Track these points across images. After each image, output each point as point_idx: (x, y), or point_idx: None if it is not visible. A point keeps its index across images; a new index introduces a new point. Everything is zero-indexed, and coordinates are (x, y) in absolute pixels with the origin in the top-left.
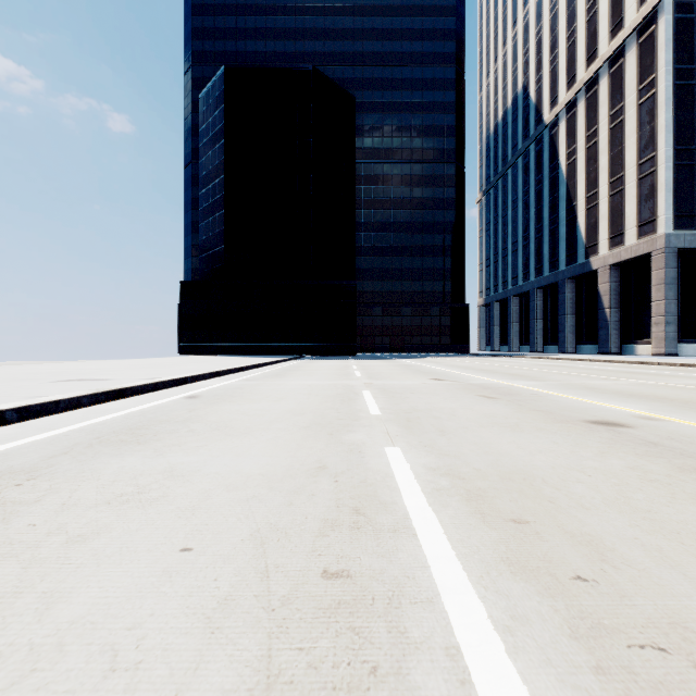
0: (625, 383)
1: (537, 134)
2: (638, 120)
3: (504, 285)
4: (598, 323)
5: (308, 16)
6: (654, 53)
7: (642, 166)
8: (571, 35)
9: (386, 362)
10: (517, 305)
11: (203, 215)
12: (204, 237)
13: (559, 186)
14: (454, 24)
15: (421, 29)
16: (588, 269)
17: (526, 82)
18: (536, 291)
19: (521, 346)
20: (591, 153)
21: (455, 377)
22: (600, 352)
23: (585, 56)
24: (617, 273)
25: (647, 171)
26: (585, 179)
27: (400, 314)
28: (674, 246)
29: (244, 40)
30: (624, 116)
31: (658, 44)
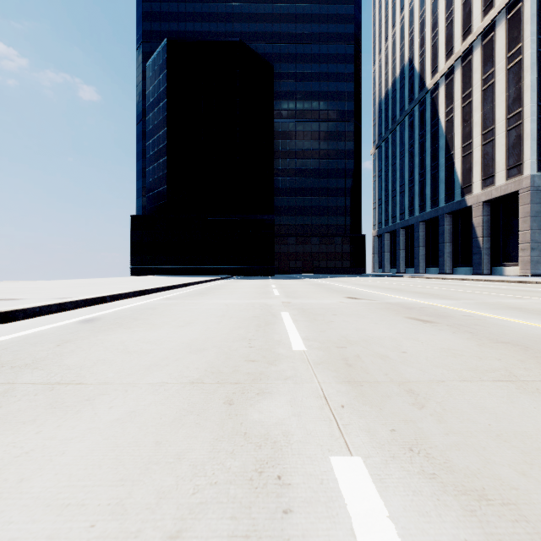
0: (540, 302)
1: (421, 97)
2: (507, 82)
3: (393, 219)
4: (472, 249)
5: (236, 3)
6: (520, 26)
7: (510, 120)
8: (449, 15)
9: (300, 281)
10: (403, 235)
11: (150, 162)
12: (151, 179)
13: (439, 139)
14: (353, 10)
15: (327, 14)
16: (464, 205)
17: (412, 55)
18: (420, 224)
19: (407, 268)
20: (466, 111)
21: (368, 296)
22: (474, 273)
23: (461, 32)
24: (488, 208)
25: (515, 123)
26: (461, 133)
27: (310, 243)
28: (538, 185)
29: (184, 22)
30: (495, 80)
31: (524, 18)
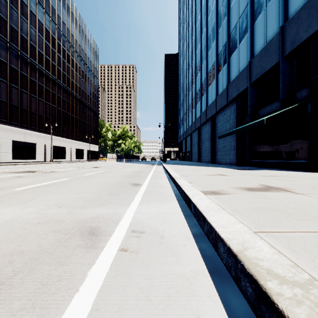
0: None
1: None
2: None
3: None
4: None
5: None
6: None
7: None
8: None
9: None
10: None
11: None
12: None
13: None
14: None
15: None
16: None
17: None
18: None
19: None
20: None
21: None
22: None
23: None
24: None
25: None
26: None
27: None
28: None
29: None
30: None
31: None
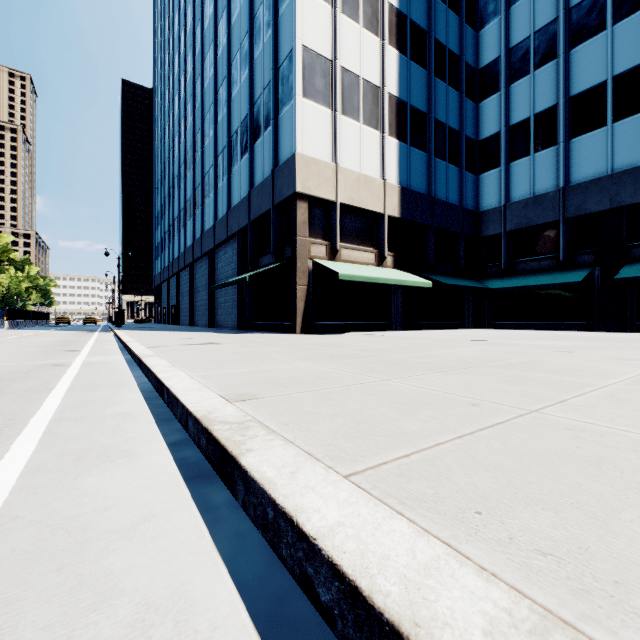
0: None
1: None
2: None
3: None
4: None
5: None
6: None
7: None
8: None
9: None
10: None
11: None
12: None
13: None
14: None
15: None
16: None
17: None
18: None
19: None
20: None
21: None
22: None
23: None
24: None
25: None
26: None
27: None
28: None
29: None
30: None
31: None
